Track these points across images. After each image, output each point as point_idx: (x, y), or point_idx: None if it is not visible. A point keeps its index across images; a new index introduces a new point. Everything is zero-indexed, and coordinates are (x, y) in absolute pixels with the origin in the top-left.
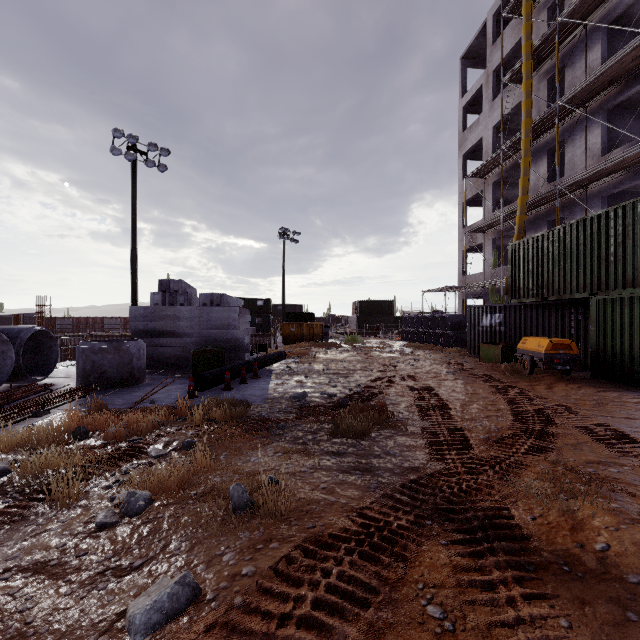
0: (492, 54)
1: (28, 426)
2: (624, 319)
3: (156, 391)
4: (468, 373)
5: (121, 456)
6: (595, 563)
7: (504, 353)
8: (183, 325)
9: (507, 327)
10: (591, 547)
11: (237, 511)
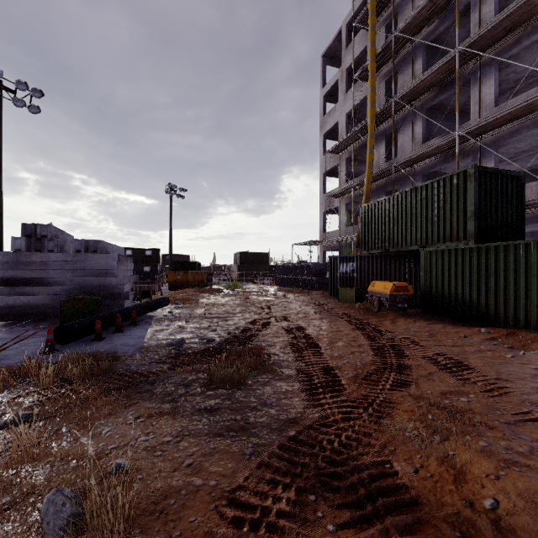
0: (345, 56)
1: None
2: (444, 266)
3: (6, 347)
4: (331, 312)
5: None
6: (491, 529)
7: (357, 295)
8: (52, 272)
9: (359, 273)
10: (480, 505)
11: (51, 536)
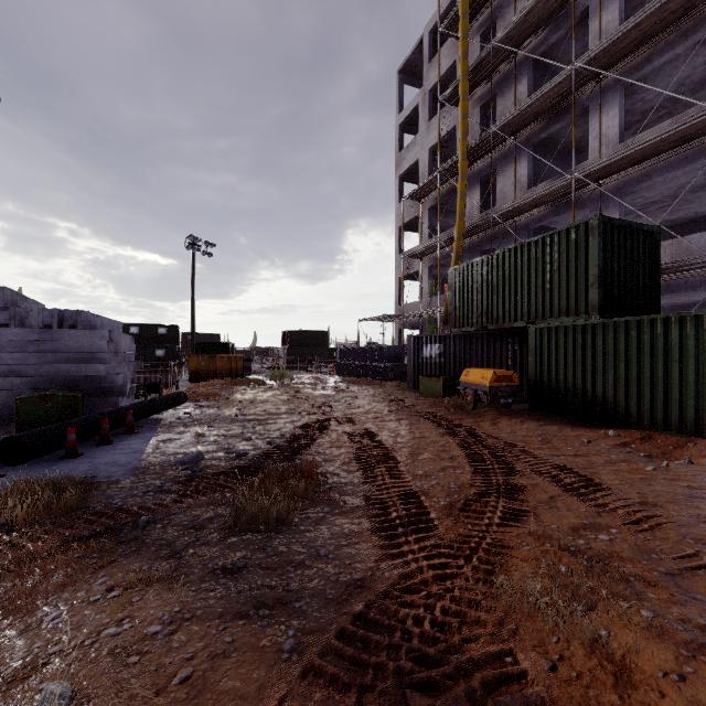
0: (429, 72)
1: None
2: (559, 349)
3: None
4: (411, 411)
5: None
6: None
7: (445, 387)
8: (7, 357)
9: (447, 358)
10: None
11: None
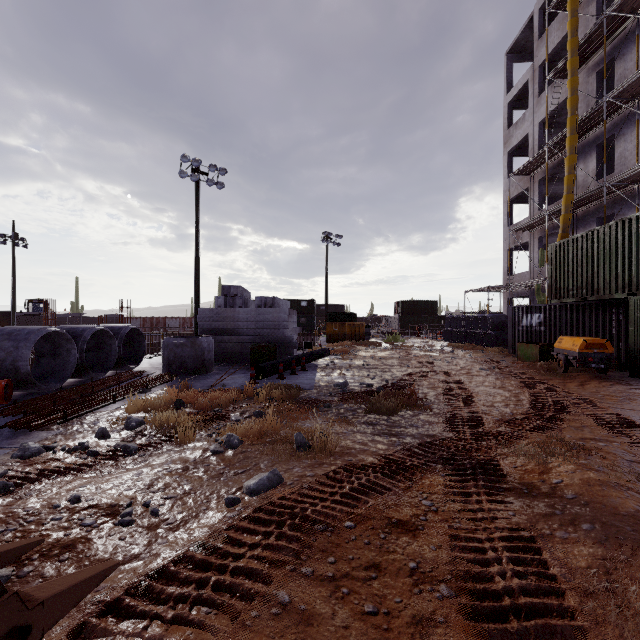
0: (538, 48)
1: (142, 398)
2: None
3: (224, 378)
4: (502, 370)
5: (212, 419)
6: (548, 489)
7: (542, 352)
8: (241, 324)
9: (547, 327)
10: (549, 481)
11: (300, 449)
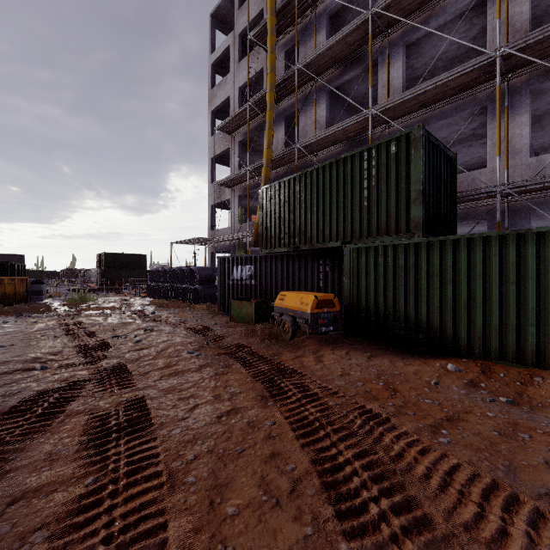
0: (239, 17)
1: None
2: (378, 270)
3: None
4: (219, 346)
5: None
6: None
7: (258, 311)
8: None
9: (258, 280)
10: None
11: None
